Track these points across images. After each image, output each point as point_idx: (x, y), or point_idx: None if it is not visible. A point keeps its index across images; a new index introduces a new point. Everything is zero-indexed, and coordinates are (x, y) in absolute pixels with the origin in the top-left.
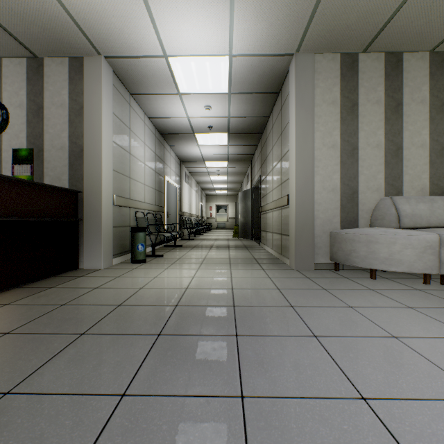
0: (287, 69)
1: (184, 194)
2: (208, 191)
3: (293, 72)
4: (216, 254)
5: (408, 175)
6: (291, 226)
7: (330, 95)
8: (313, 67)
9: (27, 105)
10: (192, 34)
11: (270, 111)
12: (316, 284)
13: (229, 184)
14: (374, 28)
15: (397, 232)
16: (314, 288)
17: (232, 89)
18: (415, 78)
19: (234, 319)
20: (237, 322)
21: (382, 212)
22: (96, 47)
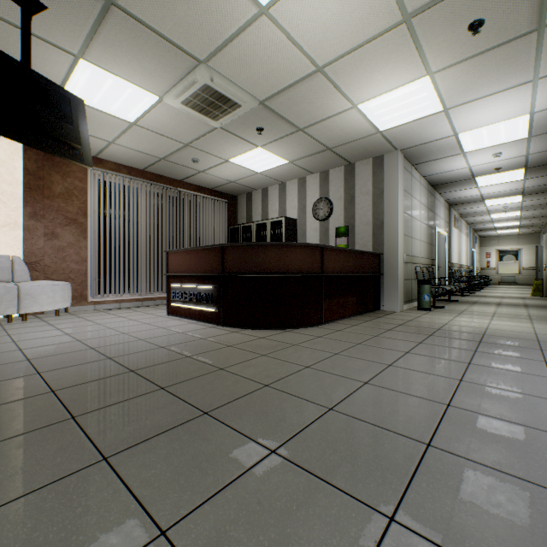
0: None
1: (453, 242)
2: (483, 232)
3: None
4: (507, 310)
5: None
6: None
7: None
8: None
9: (344, 197)
10: (486, 115)
11: None
12: None
13: (522, 221)
14: None
15: None
16: None
17: (533, 133)
18: None
19: (538, 345)
20: (541, 346)
21: None
22: (395, 147)
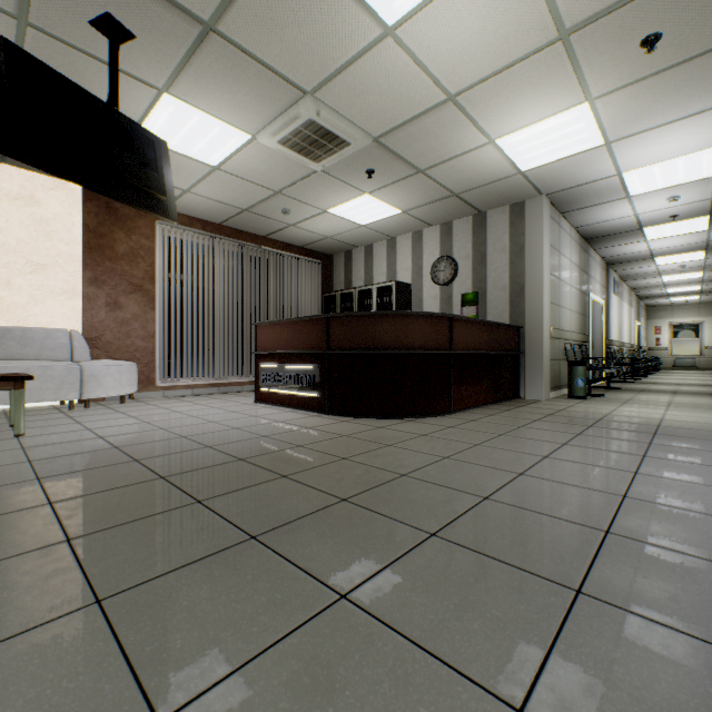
0: None
1: (611, 313)
2: (652, 300)
3: None
4: (687, 400)
5: None
6: None
7: None
8: None
9: (472, 256)
10: (660, 149)
11: None
12: None
13: (705, 284)
14: None
15: None
16: None
17: None
18: None
19: None
20: None
21: None
22: (540, 191)
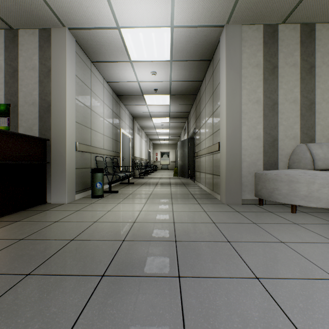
0: (218, 39)
1: (136, 143)
2: (154, 141)
3: (223, 40)
4: (160, 190)
5: (319, 125)
6: (221, 168)
7: (255, 59)
8: (240, 36)
9: (5, 69)
10: (140, 7)
11: (203, 76)
12: (245, 218)
13: (170, 136)
14: (293, 0)
15: (315, 173)
16: (245, 222)
17: (173, 57)
18: (326, 44)
19: (176, 256)
20: (179, 259)
21: (299, 156)
22: (61, 19)
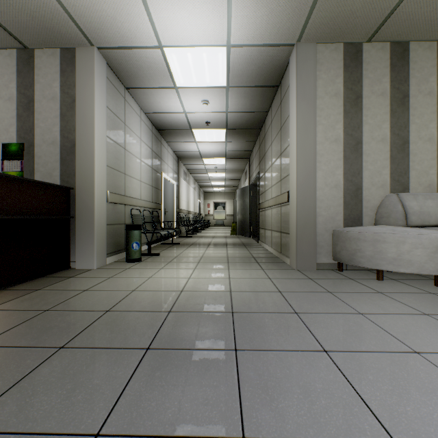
0: (287, 60)
1: (182, 191)
2: (206, 189)
3: (293, 63)
4: (213, 252)
5: (414, 170)
6: (291, 224)
7: (333, 87)
8: (315, 58)
9: (17, 98)
10: (188, 22)
11: (269, 106)
12: (319, 286)
13: (227, 182)
14: (380, 14)
15: (406, 231)
16: (318, 290)
17: (230, 82)
18: (423, 68)
19: (232, 328)
20: (236, 332)
21: (388, 209)
22: (88, 37)
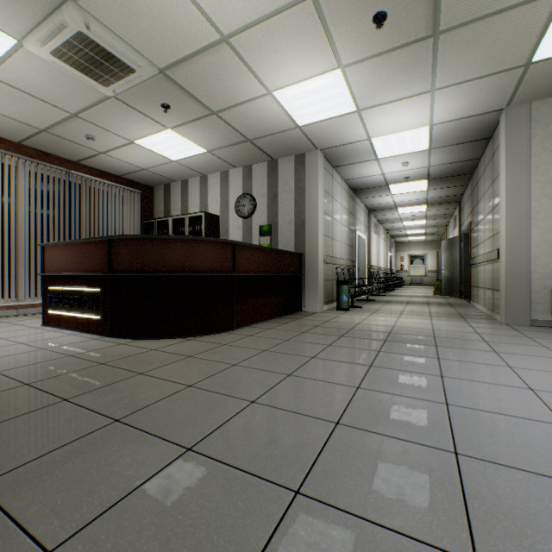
0: (497, 119)
1: (372, 246)
2: (398, 238)
3: (502, 126)
4: (413, 308)
5: None
6: (500, 281)
7: None
8: (528, 117)
9: (267, 195)
10: (394, 122)
11: (480, 153)
12: (520, 334)
13: (427, 229)
14: None
15: None
16: (516, 335)
17: (432, 145)
18: None
19: (434, 341)
20: (436, 342)
21: None
22: (316, 146)
